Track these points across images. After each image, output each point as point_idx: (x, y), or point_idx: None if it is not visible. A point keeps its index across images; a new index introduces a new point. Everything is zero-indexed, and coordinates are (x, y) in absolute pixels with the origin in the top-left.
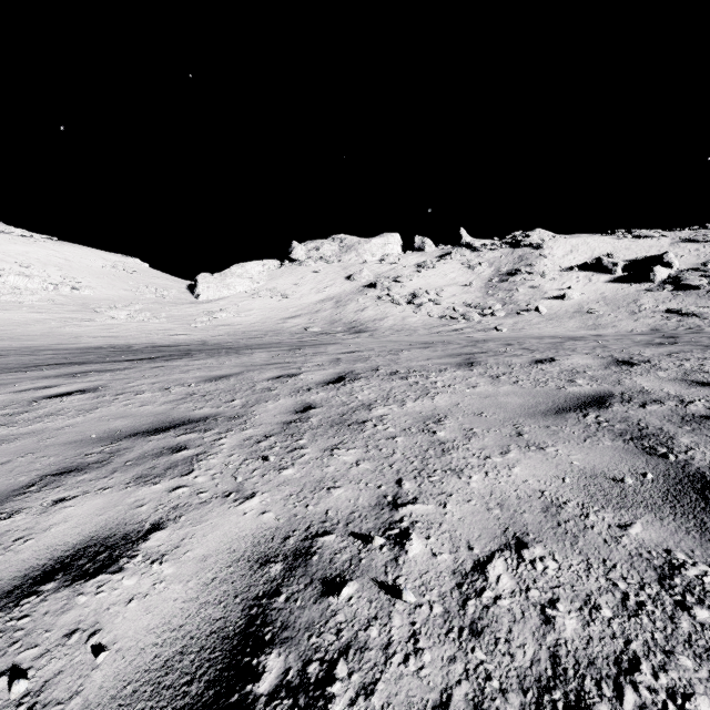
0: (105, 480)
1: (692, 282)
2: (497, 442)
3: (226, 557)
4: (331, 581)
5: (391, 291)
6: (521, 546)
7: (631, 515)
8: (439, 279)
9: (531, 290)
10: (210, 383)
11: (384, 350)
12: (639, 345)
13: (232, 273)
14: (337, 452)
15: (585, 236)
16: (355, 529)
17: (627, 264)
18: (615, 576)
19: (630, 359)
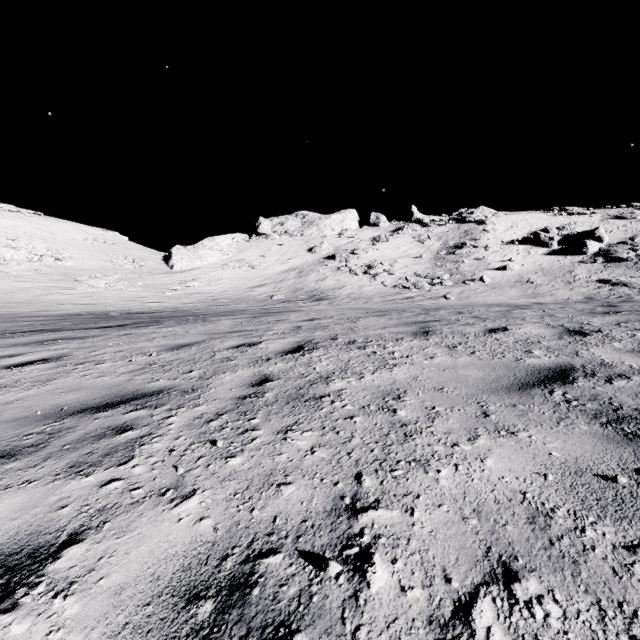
0: (34, 470)
1: (621, 255)
2: (463, 424)
3: (147, 588)
4: (272, 633)
5: (348, 262)
6: (511, 577)
7: (637, 530)
8: (393, 251)
9: (476, 261)
10: (171, 352)
11: (342, 317)
12: (584, 314)
13: (204, 246)
14: (291, 434)
15: (524, 213)
16: (306, 546)
17: (562, 238)
18: (639, 632)
19: (581, 329)
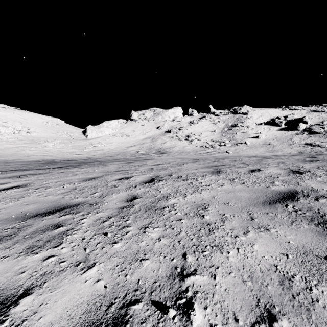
0: (8, 250)
1: (317, 130)
2: (240, 224)
3: (66, 324)
4: None
5: (177, 134)
6: (272, 319)
7: None
8: (200, 128)
9: (243, 133)
10: (85, 182)
11: (174, 163)
12: (300, 162)
13: (103, 125)
14: (148, 230)
15: (267, 109)
16: (156, 298)
17: (286, 122)
18: None
19: (299, 170)
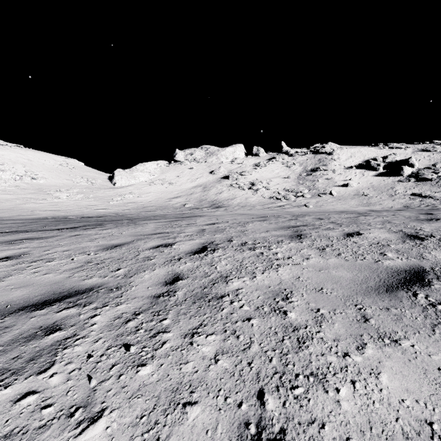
0: None
1: (427, 176)
2: (348, 329)
3: None
4: None
5: (238, 181)
6: None
7: None
8: (269, 173)
9: (327, 180)
10: (106, 251)
11: (235, 222)
12: (413, 221)
13: (137, 169)
14: (197, 338)
15: (359, 147)
16: None
17: (386, 165)
18: None
19: (417, 234)
